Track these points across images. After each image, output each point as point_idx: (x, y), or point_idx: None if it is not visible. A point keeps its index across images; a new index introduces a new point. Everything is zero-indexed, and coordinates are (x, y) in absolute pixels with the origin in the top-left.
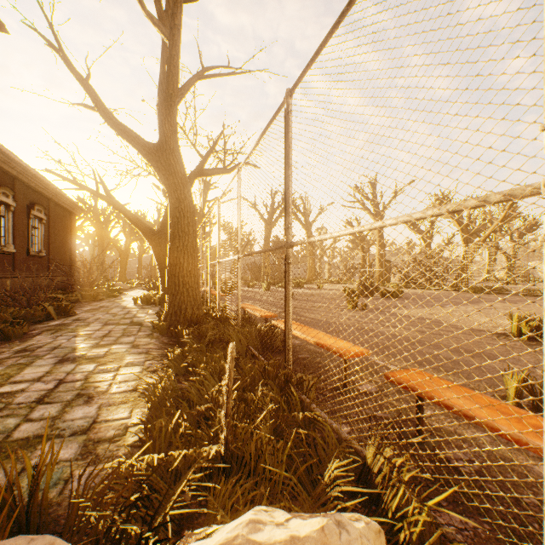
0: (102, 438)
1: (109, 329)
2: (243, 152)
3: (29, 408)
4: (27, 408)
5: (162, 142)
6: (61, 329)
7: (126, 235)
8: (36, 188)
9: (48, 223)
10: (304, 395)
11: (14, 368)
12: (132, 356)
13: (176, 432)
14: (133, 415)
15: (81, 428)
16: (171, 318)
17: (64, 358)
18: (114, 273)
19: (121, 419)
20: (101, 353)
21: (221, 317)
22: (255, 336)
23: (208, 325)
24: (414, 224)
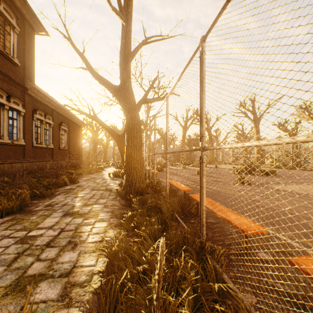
0: (76, 282)
1: (93, 193)
2: (170, 87)
3: (41, 249)
4: (40, 249)
5: (122, 84)
6: (70, 192)
7: (106, 137)
8: (63, 114)
9: (69, 132)
10: (215, 262)
11: (41, 218)
12: (103, 213)
13: (123, 282)
14: (97, 264)
15: (65, 271)
16: (127, 188)
17: (67, 212)
18: (101, 157)
19: (90, 266)
20: (87, 210)
21: (156, 189)
22: (177, 207)
23: (148, 195)
24: (282, 125)
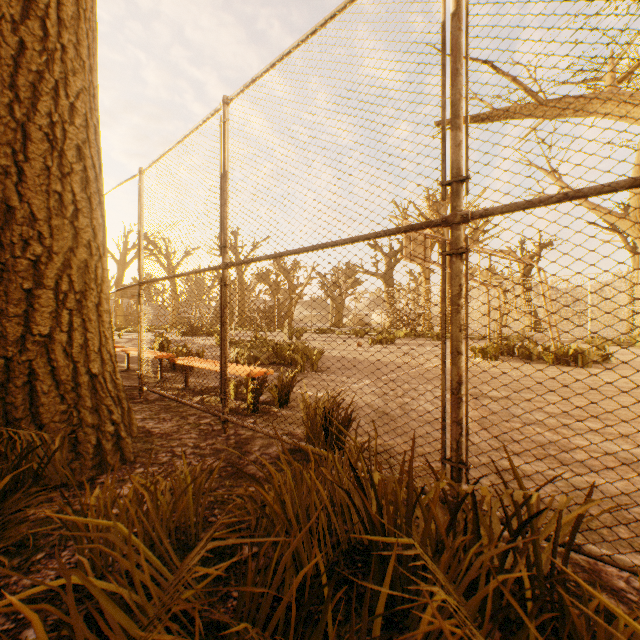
0: None
1: None
2: None
3: None
4: None
5: None
6: None
7: None
8: None
9: None
10: None
11: None
12: None
13: None
14: None
15: None
16: None
17: None
18: None
19: None
20: None
21: None
22: None
23: None
24: (264, 276)
